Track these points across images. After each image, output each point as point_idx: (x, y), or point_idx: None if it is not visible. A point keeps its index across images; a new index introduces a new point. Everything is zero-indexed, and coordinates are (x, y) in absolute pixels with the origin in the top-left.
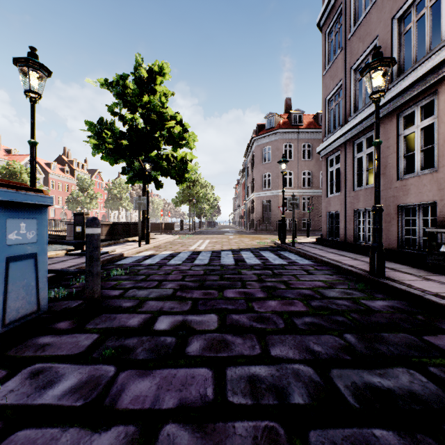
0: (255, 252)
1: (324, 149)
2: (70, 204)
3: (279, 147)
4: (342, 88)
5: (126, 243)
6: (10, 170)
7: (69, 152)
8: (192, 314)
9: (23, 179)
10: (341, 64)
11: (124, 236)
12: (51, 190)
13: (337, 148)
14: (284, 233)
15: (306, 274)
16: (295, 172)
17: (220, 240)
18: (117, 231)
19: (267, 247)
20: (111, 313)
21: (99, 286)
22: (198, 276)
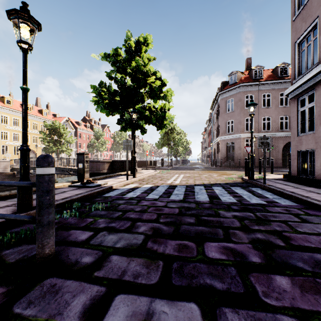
0: (226, 187)
1: (294, 91)
2: (89, 148)
3: (241, 98)
4: (318, 26)
5: (118, 176)
6: (53, 127)
7: (89, 114)
8: (161, 297)
9: (61, 132)
10: (316, 2)
11: (120, 170)
12: (78, 139)
13: (311, 87)
14: (253, 170)
15: (301, 222)
16: (255, 118)
17: (192, 175)
18: (115, 166)
19: (236, 183)
20: (60, 276)
21: (52, 238)
22: (173, 216)
